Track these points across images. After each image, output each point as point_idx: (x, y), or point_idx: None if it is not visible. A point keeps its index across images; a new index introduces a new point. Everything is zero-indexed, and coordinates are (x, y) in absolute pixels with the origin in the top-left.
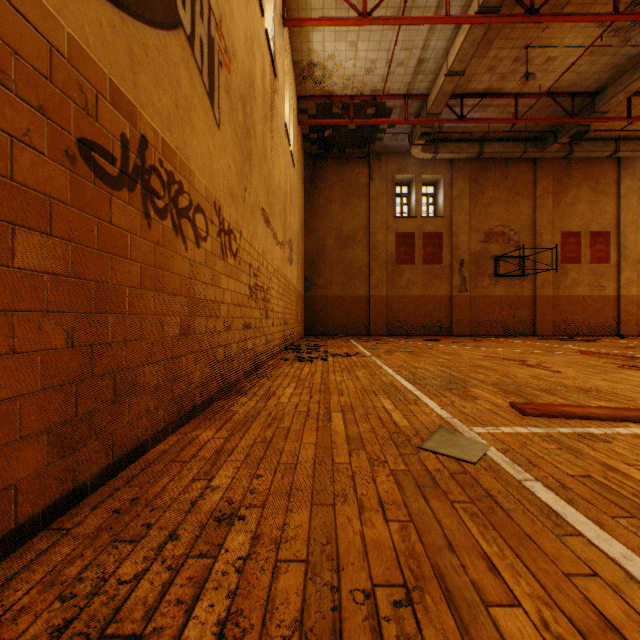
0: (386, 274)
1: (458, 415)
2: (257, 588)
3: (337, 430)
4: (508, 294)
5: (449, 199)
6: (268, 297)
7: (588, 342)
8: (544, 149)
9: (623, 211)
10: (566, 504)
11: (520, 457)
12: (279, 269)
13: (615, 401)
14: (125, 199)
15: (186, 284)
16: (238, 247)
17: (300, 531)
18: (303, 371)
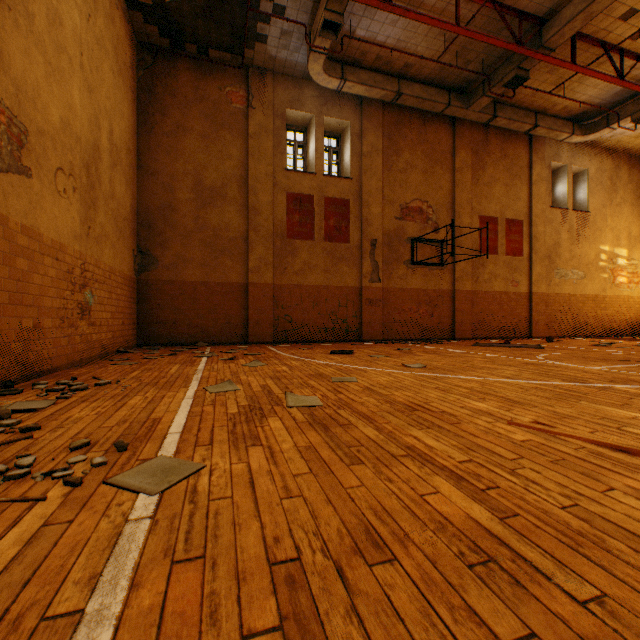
0: (273, 252)
1: None
2: None
3: None
4: (426, 287)
5: (358, 156)
6: None
7: (540, 350)
8: (470, 105)
9: (535, 199)
10: None
11: None
12: None
13: None
14: None
15: None
16: None
17: None
18: None
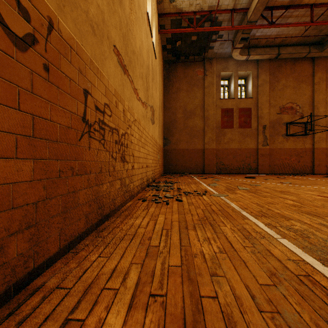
0: (215, 135)
1: None
2: None
3: None
4: (295, 147)
5: (256, 86)
6: (126, 142)
7: None
8: (323, 49)
9: None
10: None
11: None
12: (141, 122)
13: None
14: None
15: None
16: (39, 38)
17: None
18: (157, 224)
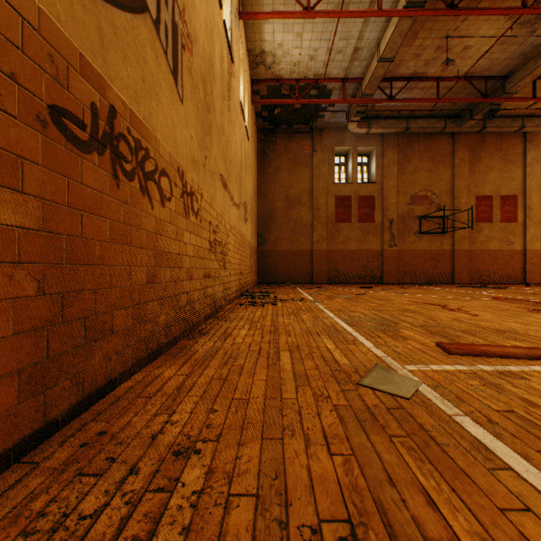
0: (327, 231)
1: (391, 354)
2: (210, 524)
3: (285, 368)
4: (431, 248)
5: (380, 167)
6: (226, 251)
7: (499, 289)
8: (461, 125)
9: (528, 178)
10: (494, 438)
11: (449, 393)
12: (235, 227)
13: (528, 341)
14: (95, 162)
15: (152, 239)
16: (199, 207)
17: (251, 465)
18: (256, 314)
